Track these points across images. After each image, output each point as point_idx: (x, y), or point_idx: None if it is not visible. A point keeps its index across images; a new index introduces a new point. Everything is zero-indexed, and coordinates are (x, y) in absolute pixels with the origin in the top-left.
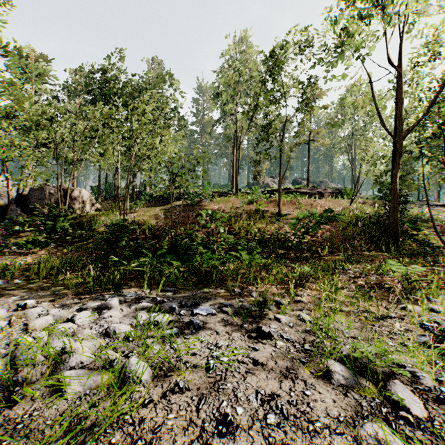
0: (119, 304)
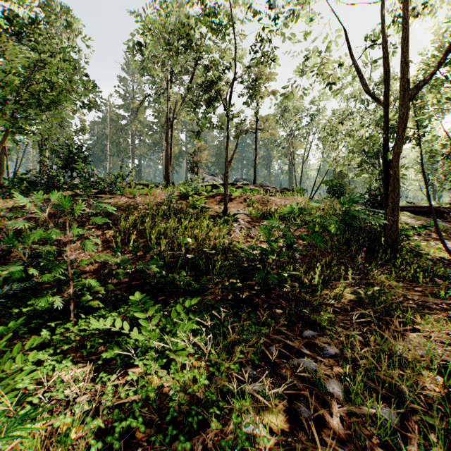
0: None
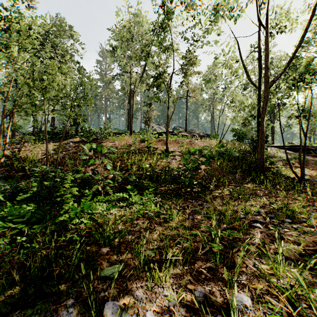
0: None
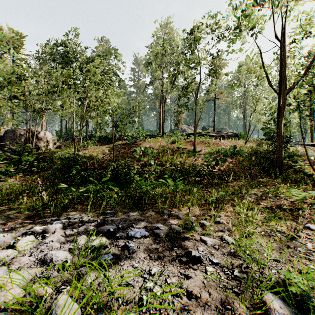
0: (63, 227)
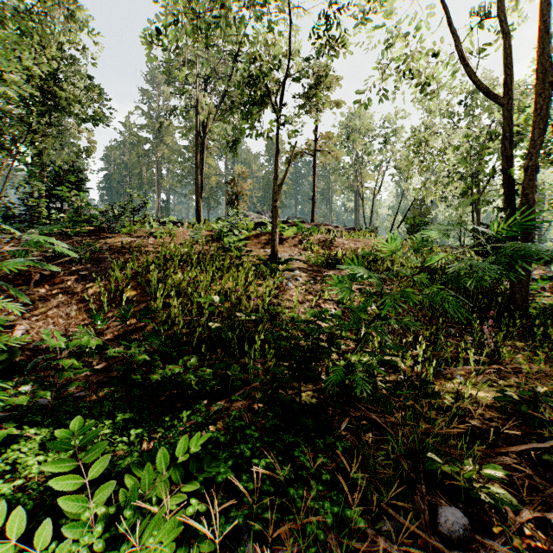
0: None
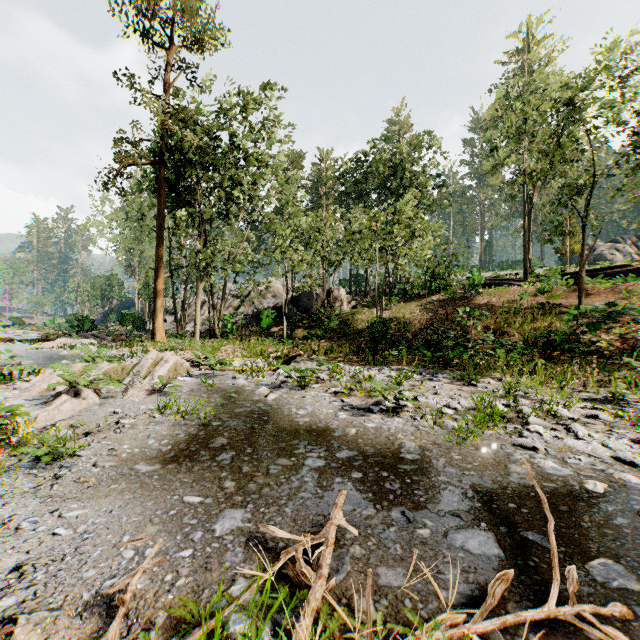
0: (388, 370)
